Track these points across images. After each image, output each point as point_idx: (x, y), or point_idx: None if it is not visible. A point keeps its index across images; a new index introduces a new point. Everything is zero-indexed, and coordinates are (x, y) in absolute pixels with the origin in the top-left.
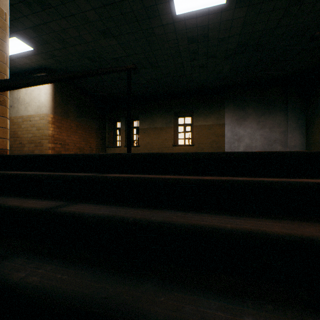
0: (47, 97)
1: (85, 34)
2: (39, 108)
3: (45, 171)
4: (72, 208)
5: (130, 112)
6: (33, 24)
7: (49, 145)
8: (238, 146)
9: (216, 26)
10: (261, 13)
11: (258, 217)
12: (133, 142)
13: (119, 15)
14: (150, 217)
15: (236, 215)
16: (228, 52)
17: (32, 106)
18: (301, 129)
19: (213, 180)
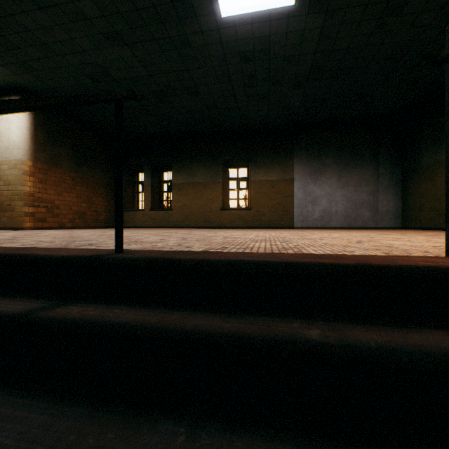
0: (22, 133)
1: (80, 37)
2: (9, 151)
3: None
4: None
5: (121, 177)
6: None
7: (26, 210)
8: (312, 211)
9: (281, 38)
10: (345, 24)
11: (353, 447)
12: (163, 203)
13: (133, 11)
14: None
15: (306, 435)
16: (298, 77)
17: None
18: (396, 189)
19: (261, 340)
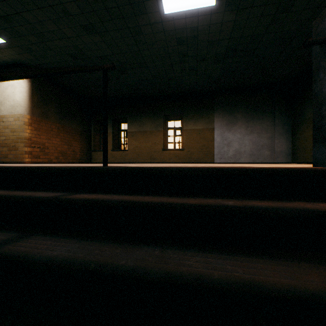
0: (23, 95)
1: (66, 28)
2: (14, 108)
3: (3, 187)
4: (19, 246)
5: (107, 118)
6: (3, 13)
7: (26, 149)
8: (227, 151)
9: (205, 28)
10: (250, 18)
11: (251, 255)
12: (121, 146)
13: (103, 10)
14: (118, 261)
15: (226, 251)
16: (217, 56)
17: (5, 105)
18: (287, 135)
19: (199, 205)
